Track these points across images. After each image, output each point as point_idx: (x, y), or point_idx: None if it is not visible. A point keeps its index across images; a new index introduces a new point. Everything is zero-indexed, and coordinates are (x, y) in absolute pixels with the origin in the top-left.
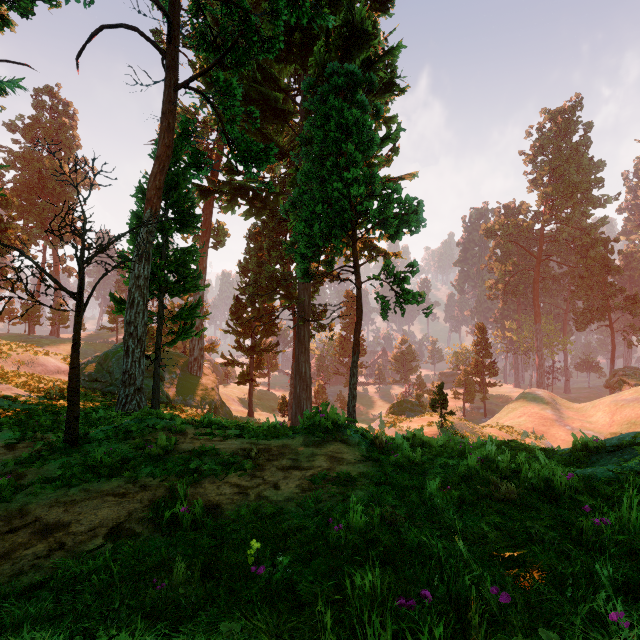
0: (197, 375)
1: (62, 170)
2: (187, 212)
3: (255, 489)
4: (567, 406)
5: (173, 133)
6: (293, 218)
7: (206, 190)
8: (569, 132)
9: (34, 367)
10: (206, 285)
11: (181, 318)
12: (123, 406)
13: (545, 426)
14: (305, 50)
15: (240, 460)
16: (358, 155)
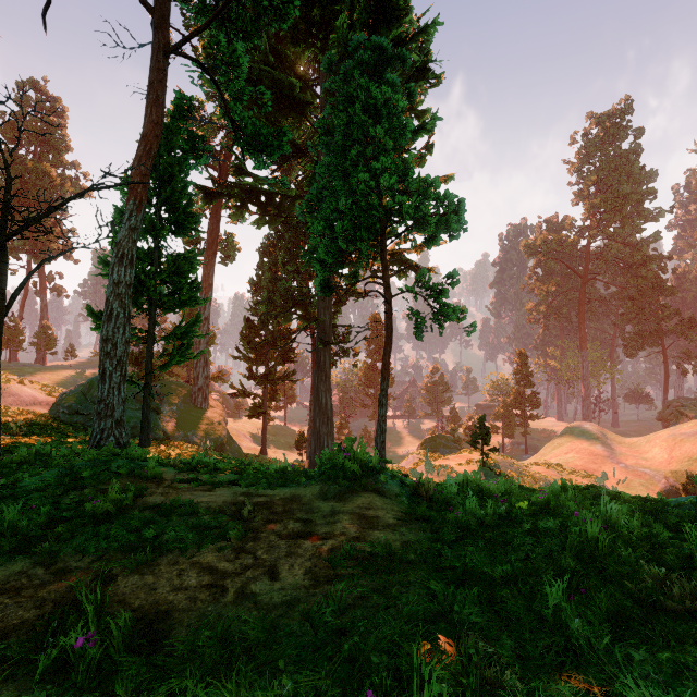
0: (202, 407)
1: (48, 174)
2: (184, 210)
3: (238, 578)
4: (618, 441)
5: (163, 108)
6: (311, 222)
7: (211, 193)
8: (618, 138)
9: (4, 397)
10: (207, 298)
11: (176, 337)
12: (97, 443)
13: (596, 463)
14: (326, 31)
15: (226, 522)
16: (388, 141)
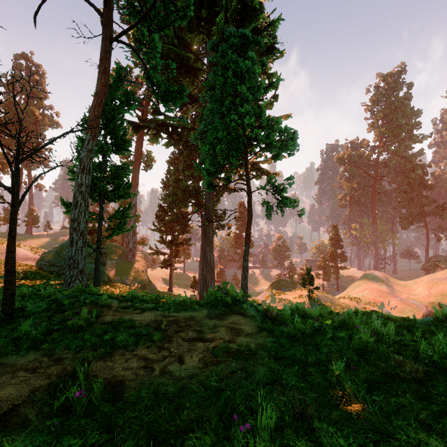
0: (131, 261)
1: (34, 113)
2: (121, 138)
3: (160, 363)
4: (396, 283)
5: (108, 75)
6: (201, 145)
7: (137, 126)
8: (396, 89)
9: None
10: (135, 193)
11: (116, 218)
12: (68, 284)
13: (382, 297)
14: (210, 23)
15: (151, 331)
16: (249, 95)
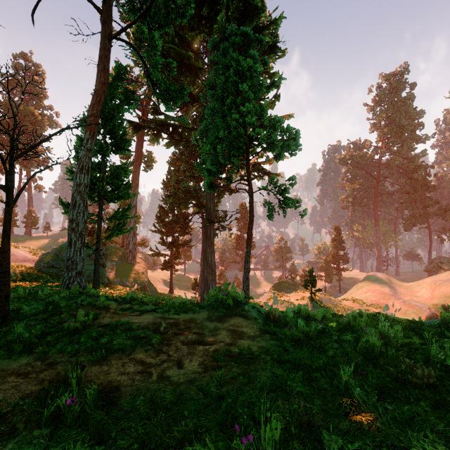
0: (131, 263)
1: (33, 113)
2: (120, 138)
3: (158, 367)
4: (399, 285)
5: (108, 73)
6: (202, 144)
7: (137, 126)
8: (399, 89)
9: None
10: (135, 194)
11: (116, 219)
12: (66, 286)
13: (384, 299)
14: (211, 22)
15: (150, 334)
16: (251, 94)
